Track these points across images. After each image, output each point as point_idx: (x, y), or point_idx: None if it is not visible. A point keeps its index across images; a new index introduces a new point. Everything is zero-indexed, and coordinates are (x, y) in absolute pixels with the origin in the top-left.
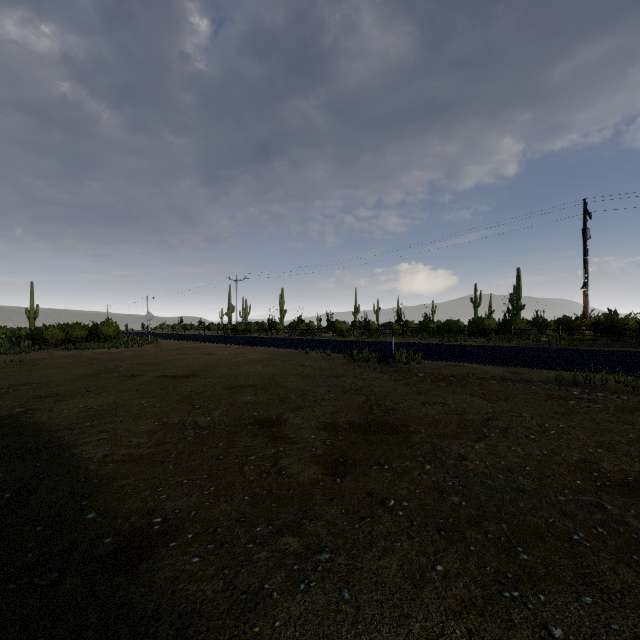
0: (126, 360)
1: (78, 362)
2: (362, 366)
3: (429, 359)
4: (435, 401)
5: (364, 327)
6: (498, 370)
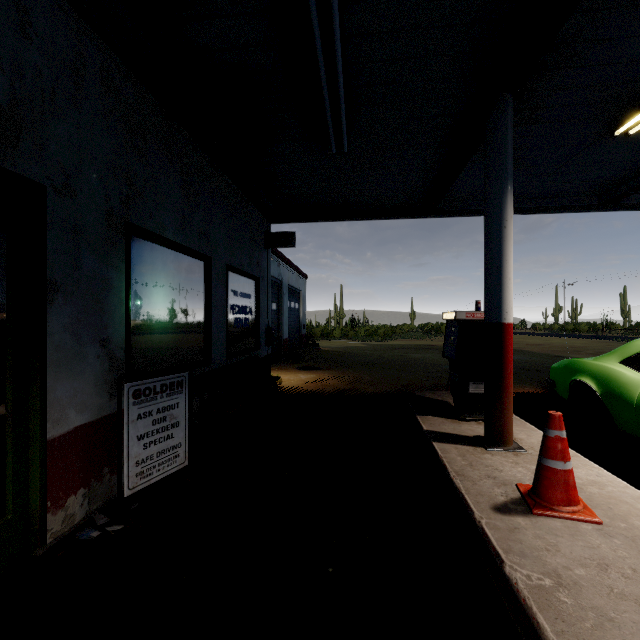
0: None
1: None
2: None
3: None
4: None
5: None
6: None
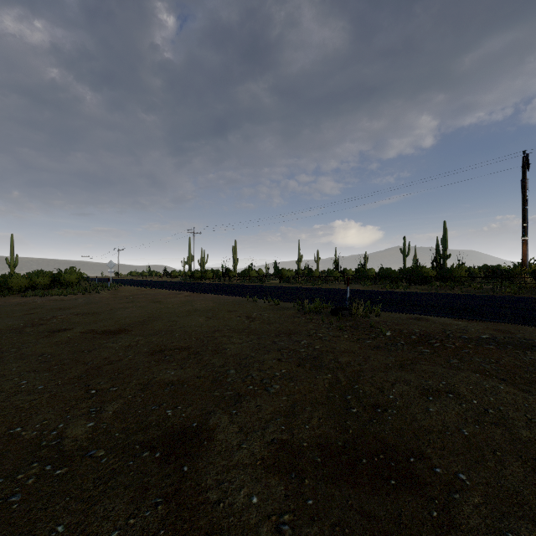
0: (71, 309)
1: (21, 311)
2: (315, 319)
3: (386, 310)
4: (437, 387)
5: (307, 274)
6: (477, 326)
